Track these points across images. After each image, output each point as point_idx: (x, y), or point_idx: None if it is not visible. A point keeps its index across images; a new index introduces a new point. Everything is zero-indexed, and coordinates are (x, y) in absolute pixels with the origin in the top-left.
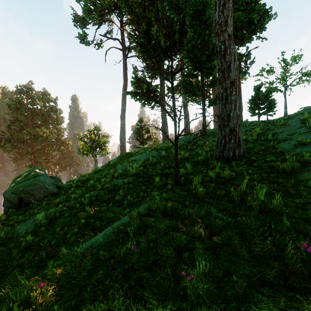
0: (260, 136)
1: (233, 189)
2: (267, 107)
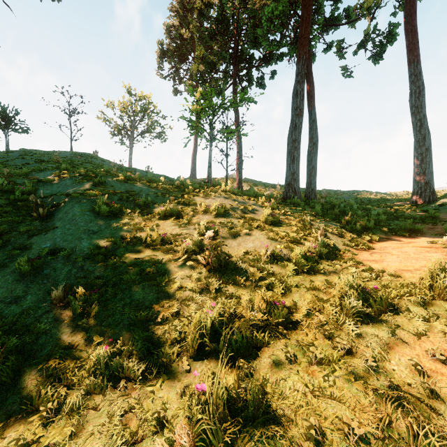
0: None
1: None
2: None
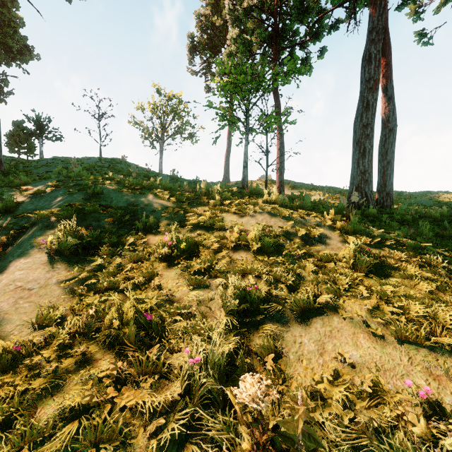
0: (18, 167)
1: (2, 176)
2: (27, 147)
